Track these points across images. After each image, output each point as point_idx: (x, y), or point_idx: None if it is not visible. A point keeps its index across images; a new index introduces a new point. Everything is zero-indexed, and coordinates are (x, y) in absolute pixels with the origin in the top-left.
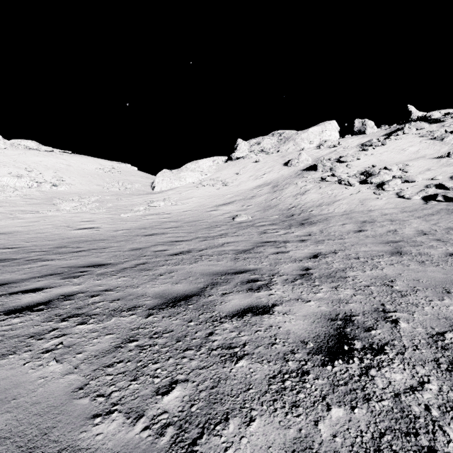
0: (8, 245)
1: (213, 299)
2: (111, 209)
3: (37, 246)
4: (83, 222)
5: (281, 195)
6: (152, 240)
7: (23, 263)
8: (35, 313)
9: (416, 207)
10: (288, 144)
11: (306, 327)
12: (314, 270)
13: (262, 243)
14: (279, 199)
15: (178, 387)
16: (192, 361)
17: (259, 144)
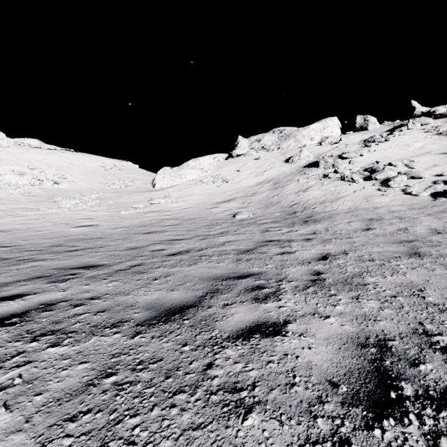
0: (4, 243)
1: (213, 311)
2: (111, 207)
3: (33, 245)
4: (82, 220)
5: (282, 191)
6: (150, 238)
7: (12, 264)
8: (5, 329)
9: (425, 203)
10: (289, 141)
11: (332, 357)
12: (327, 275)
13: (265, 242)
14: (281, 196)
15: None
16: (183, 413)
17: (259, 141)
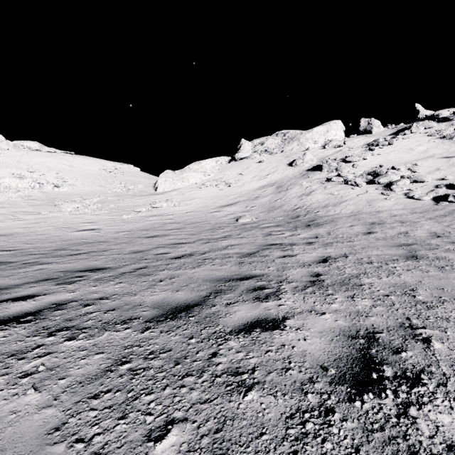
0: (7, 247)
1: (217, 309)
2: (113, 210)
3: (36, 248)
4: (84, 223)
5: (285, 195)
6: (154, 242)
7: (18, 267)
8: (21, 326)
9: (426, 207)
10: (292, 144)
11: (324, 347)
12: (325, 276)
13: (268, 245)
14: (284, 200)
15: (174, 430)
16: (192, 391)
17: (263, 144)
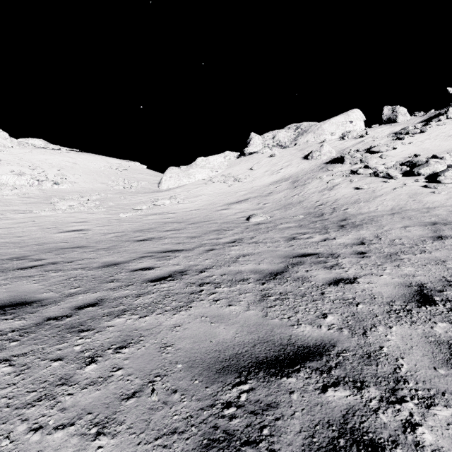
0: None
1: None
2: (111, 209)
3: None
4: (74, 223)
5: (303, 190)
6: (142, 248)
7: None
8: None
9: None
10: (306, 137)
11: None
12: None
13: (298, 256)
14: (302, 195)
15: None
16: None
17: (274, 138)
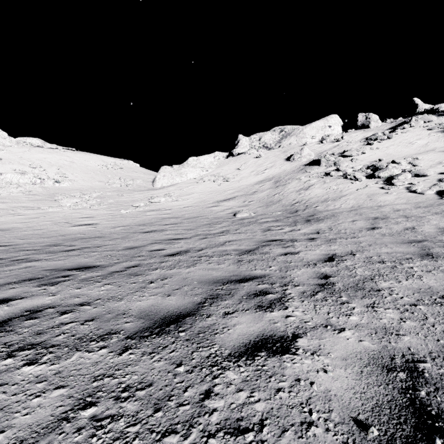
0: (2, 242)
1: (212, 322)
2: (112, 205)
3: (30, 244)
4: (82, 218)
5: (283, 190)
6: (149, 237)
7: (6, 264)
8: None
9: (431, 202)
10: (290, 139)
11: (353, 384)
12: (335, 279)
13: (267, 241)
14: (282, 194)
15: None
16: None
17: (260, 140)
